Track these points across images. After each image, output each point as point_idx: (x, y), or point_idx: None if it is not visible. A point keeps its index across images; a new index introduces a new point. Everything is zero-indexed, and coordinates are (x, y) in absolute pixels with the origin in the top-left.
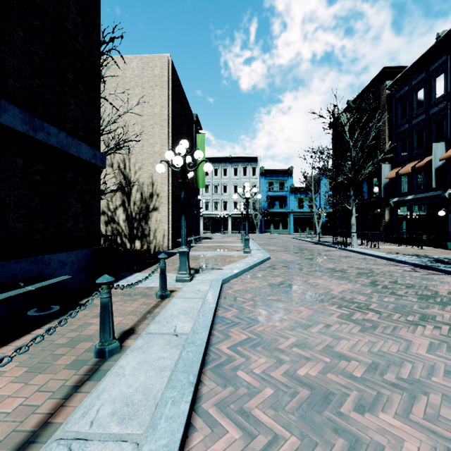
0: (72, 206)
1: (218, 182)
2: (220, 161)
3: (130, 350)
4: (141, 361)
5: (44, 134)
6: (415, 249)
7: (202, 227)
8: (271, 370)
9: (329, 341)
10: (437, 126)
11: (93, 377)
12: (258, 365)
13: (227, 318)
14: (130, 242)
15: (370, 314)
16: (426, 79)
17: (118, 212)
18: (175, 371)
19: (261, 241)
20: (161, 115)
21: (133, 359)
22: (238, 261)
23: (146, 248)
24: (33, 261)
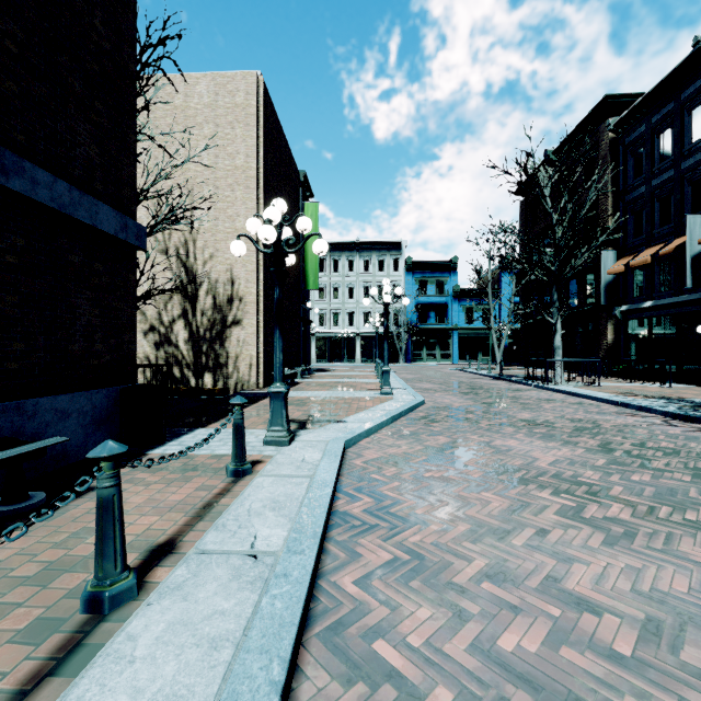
0: (81, 312)
1: (340, 282)
2: (342, 248)
3: (158, 593)
4: (174, 622)
5: (25, 182)
6: (659, 387)
7: (314, 353)
8: (444, 637)
9: (550, 566)
10: (693, 188)
11: (66, 663)
12: (416, 625)
13: (354, 516)
14: (195, 375)
15: (615, 508)
16: (676, 112)
17: (176, 327)
18: (242, 648)
19: (408, 374)
20: (245, 170)
21: (159, 617)
22: (372, 407)
23: (222, 386)
24: (1, 409)
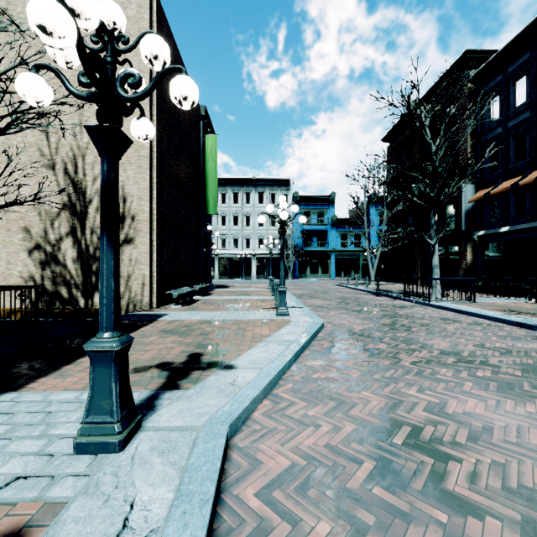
0: None
1: (239, 212)
2: (241, 183)
3: None
4: None
5: None
6: (526, 302)
7: (217, 271)
8: None
9: None
10: None
11: None
12: None
13: None
14: (84, 296)
15: None
16: (532, 61)
17: (63, 246)
18: None
19: (298, 290)
20: None
21: None
22: (269, 336)
23: None
24: None
